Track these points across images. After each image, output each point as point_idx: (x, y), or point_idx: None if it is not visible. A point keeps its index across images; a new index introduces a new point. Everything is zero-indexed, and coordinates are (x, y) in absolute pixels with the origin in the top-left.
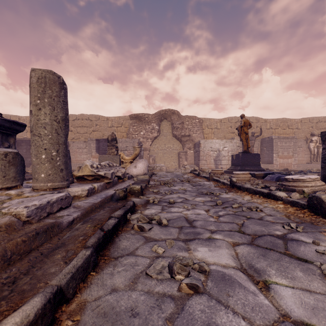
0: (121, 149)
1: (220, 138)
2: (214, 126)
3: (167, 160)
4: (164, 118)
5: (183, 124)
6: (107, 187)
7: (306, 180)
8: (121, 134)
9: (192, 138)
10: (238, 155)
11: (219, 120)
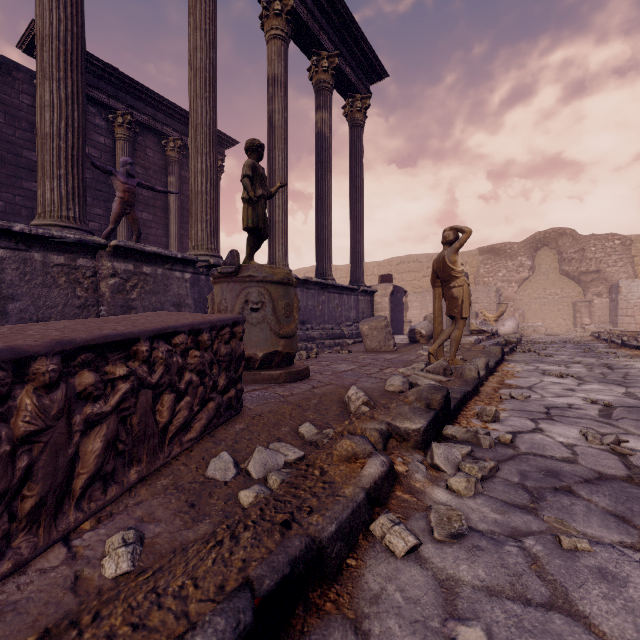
0: None
1: None
2: None
3: (549, 315)
4: (542, 245)
5: (584, 251)
6: (487, 339)
7: None
8: None
9: (605, 276)
10: None
11: None
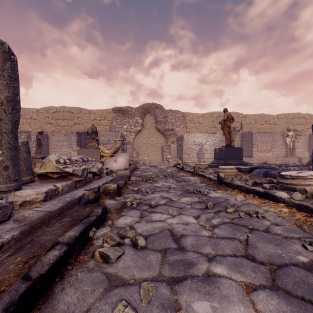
0: (103, 142)
1: (203, 133)
2: (197, 120)
3: (151, 153)
4: (147, 112)
5: (167, 118)
6: (77, 186)
7: (307, 177)
8: (104, 127)
9: (176, 132)
10: (221, 149)
11: (202, 115)
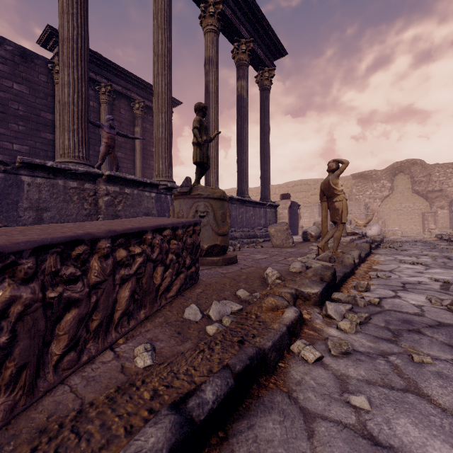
0: None
1: None
2: None
3: (404, 223)
4: (399, 171)
5: (430, 176)
6: (358, 239)
7: None
8: None
9: (446, 194)
10: None
11: None
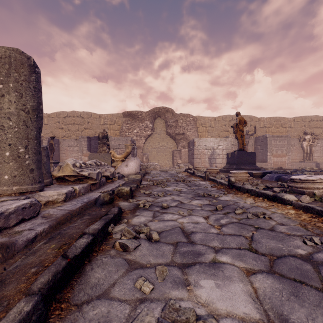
0: (113, 147)
1: (215, 137)
2: (208, 124)
3: (161, 158)
4: (158, 116)
5: (177, 122)
6: (92, 189)
7: (316, 180)
8: (114, 132)
9: (186, 137)
10: (233, 153)
11: (214, 118)
